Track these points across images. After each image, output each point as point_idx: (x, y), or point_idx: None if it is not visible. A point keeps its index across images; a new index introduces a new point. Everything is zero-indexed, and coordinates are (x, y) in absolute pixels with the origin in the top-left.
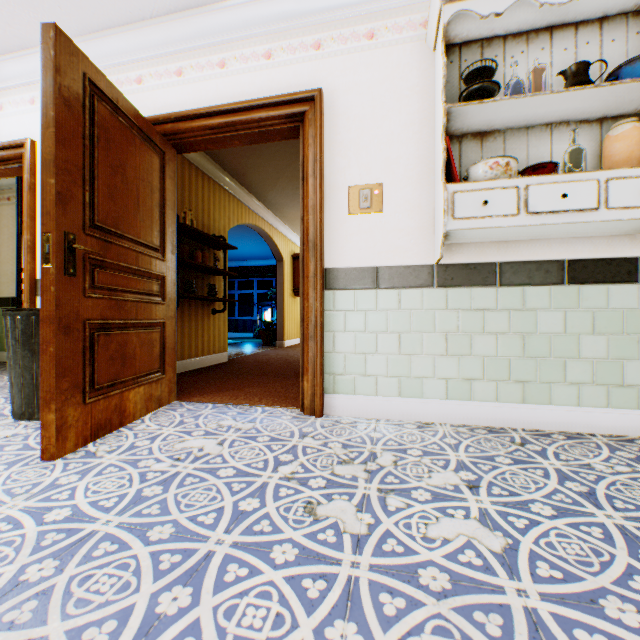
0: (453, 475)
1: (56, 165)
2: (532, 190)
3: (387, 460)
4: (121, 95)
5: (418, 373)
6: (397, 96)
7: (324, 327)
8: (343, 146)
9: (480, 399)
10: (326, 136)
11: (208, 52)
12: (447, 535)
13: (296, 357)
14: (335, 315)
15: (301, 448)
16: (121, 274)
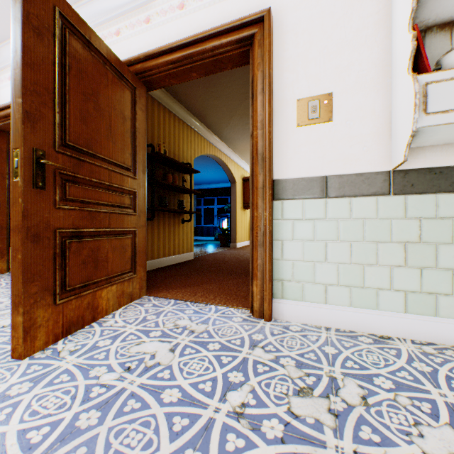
0: None
1: (23, 86)
2: None
3: (353, 394)
4: (93, 33)
5: (371, 283)
6: (348, 3)
7: (272, 235)
8: (291, 61)
9: (447, 315)
10: (274, 54)
11: None
12: None
13: (245, 256)
14: (283, 224)
15: (251, 364)
16: (93, 189)
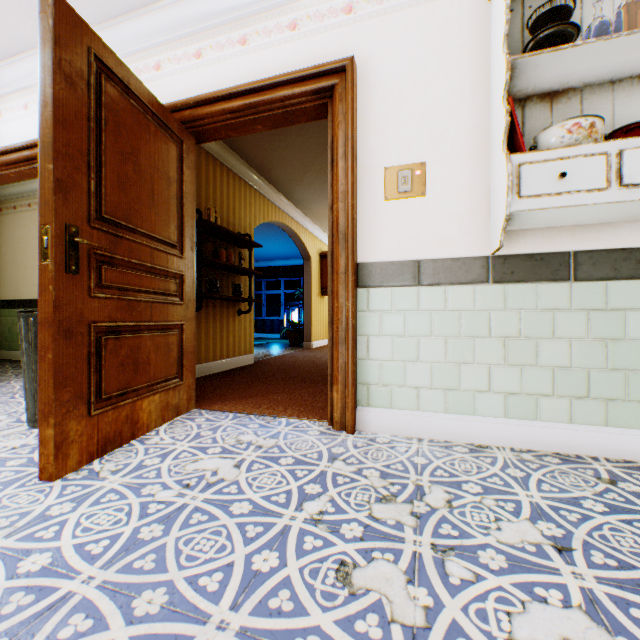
0: (530, 527)
1: (55, 148)
2: (628, 156)
3: (438, 499)
4: (133, 76)
5: (469, 385)
6: (443, 58)
7: (356, 330)
8: (378, 122)
9: (548, 419)
10: (358, 111)
11: (228, 29)
12: (545, 639)
13: (324, 360)
14: (369, 316)
15: (330, 476)
16: (133, 272)
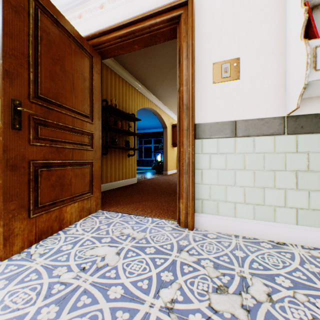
0: None
1: (3, 50)
2: None
3: (260, 292)
4: (60, 13)
5: (270, 202)
6: None
7: (194, 165)
8: (208, 34)
9: None
10: (196, 29)
11: None
12: None
13: (174, 181)
14: (202, 157)
15: (179, 265)
16: (60, 130)
